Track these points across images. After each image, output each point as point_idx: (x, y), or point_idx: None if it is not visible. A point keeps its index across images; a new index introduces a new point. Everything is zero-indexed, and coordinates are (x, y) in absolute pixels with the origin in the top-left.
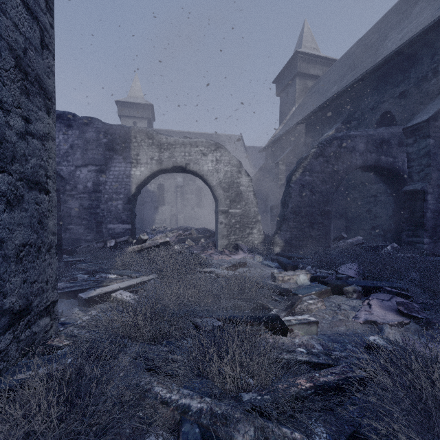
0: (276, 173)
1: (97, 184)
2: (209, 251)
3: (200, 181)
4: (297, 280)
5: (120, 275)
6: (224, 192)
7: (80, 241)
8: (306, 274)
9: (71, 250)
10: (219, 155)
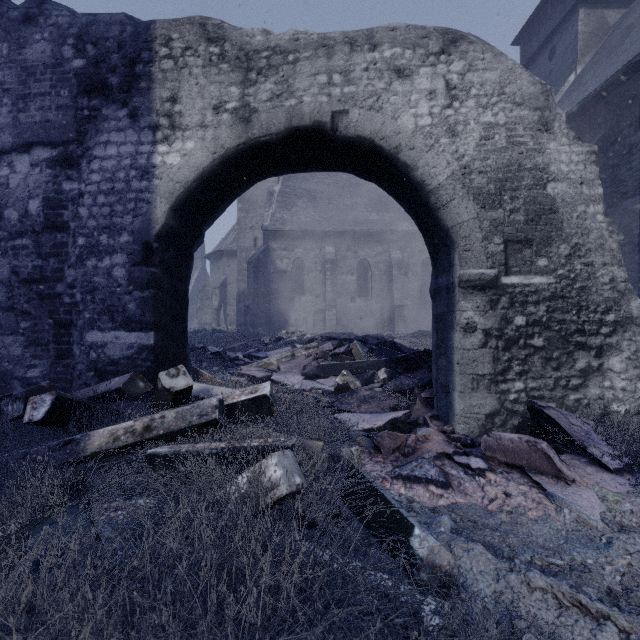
0: None
1: (57, 204)
2: (425, 446)
3: (365, 250)
4: None
5: None
6: (481, 206)
7: (12, 383)
8: None
9: None
10: (459, 67)
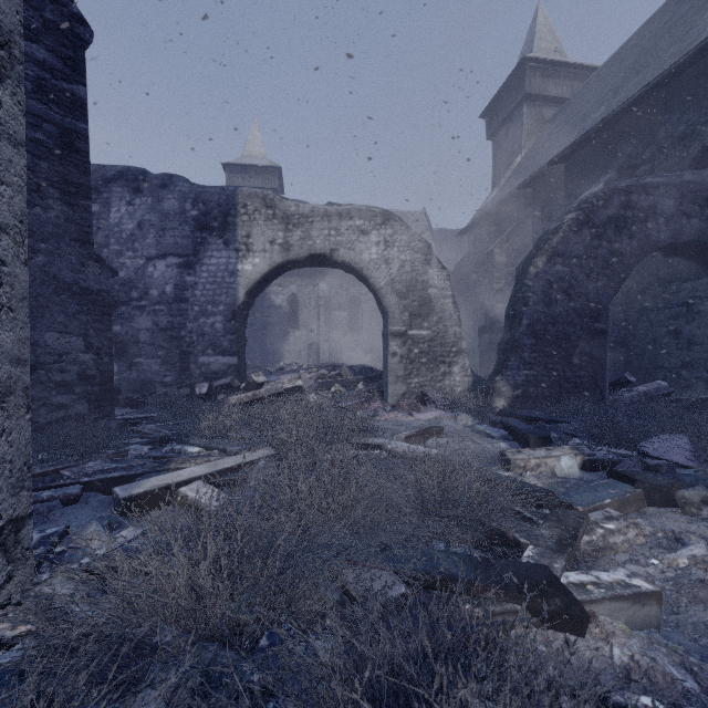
0: (488, 270)
1: (182, 288)
2: (372, 406)
3: (356, 288)
4: (555, 468)
5: (207, 448)
6: (399, 298)
7: (154, 385)
8: (574, 456)
9: (138, 400)
10: (390, 232)
